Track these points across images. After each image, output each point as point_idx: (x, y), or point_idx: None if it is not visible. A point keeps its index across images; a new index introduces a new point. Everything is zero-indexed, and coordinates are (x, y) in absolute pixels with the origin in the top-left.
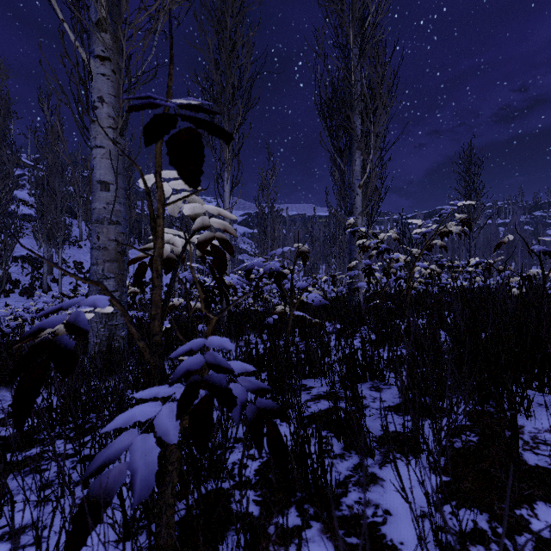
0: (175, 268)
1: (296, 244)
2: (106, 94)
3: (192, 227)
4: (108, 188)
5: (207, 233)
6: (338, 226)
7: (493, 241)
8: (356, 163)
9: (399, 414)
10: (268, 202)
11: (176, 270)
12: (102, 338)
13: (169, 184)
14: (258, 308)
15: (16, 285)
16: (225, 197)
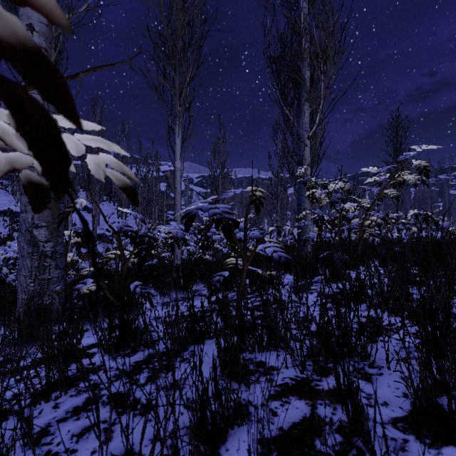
0: None
1: (249, 188)
2: (36, 21)
3: None
4: None
5: None
6: (279, 185)
7: (407, 199)
8: (305, 114)
9: (426, 442)
10: (219, 165)
11: None
12: (32, 294)
13: None
14: (209, 258)
15: None
16: (177, 149)
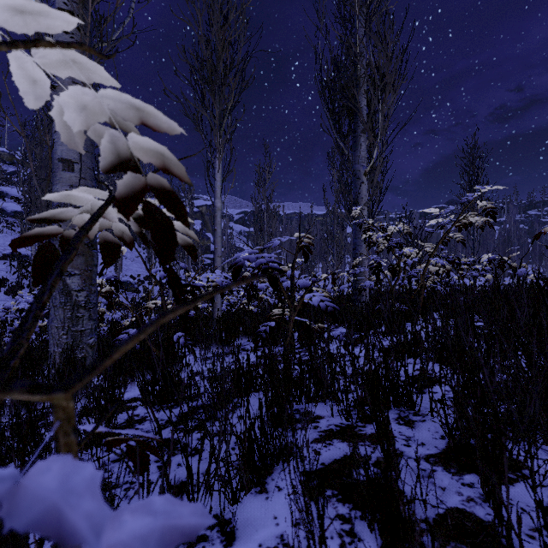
0: (67, 247)
1: (297, 234)
2: None
3: (100, 165)
4: (71, 168)
5: (130, 177)
6: (336, 224)
7: (489, 239)
8: (362, 147)
9: (452, 471)
10: (264, 199)
11: (67, 253)
12: (65, 347)
13: (34, 60)
14: (253, 309)
15: (3, 283)
16: (217, 186)
